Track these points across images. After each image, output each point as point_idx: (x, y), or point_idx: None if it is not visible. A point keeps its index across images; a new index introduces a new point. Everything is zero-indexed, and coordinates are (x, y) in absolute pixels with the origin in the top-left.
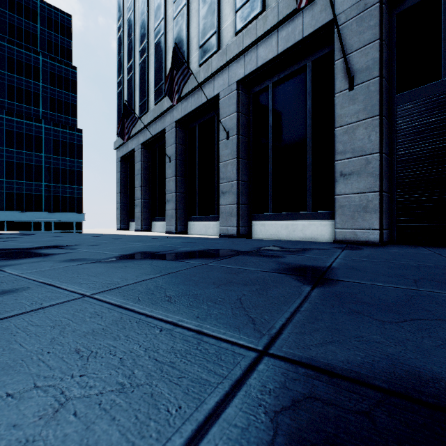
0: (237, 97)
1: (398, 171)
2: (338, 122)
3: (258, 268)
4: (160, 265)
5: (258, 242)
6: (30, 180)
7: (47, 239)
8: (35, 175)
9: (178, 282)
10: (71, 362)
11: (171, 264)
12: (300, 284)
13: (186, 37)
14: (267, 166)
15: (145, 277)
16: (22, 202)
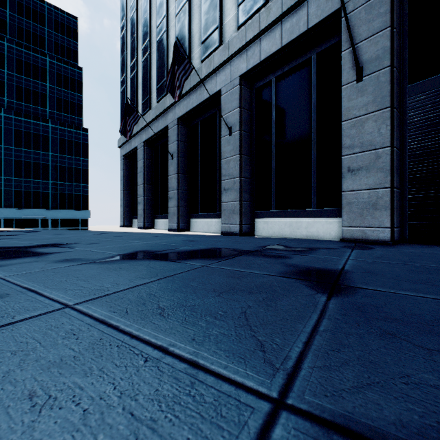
0: (239, 92)
1: (410, 165)
2: (345, 115)
3: (263, 271)
4: (157, 267)
5: (261, 241)
6: (37, 178)
7: (48, 236)
8: (42, 173)
9: (174, 289)
10: (16, 416)
11: (169, 265)
12: (313, 292)
13: (188, 33)
14: (271, 162)
15: (139, 281)
16: (30, 200)
